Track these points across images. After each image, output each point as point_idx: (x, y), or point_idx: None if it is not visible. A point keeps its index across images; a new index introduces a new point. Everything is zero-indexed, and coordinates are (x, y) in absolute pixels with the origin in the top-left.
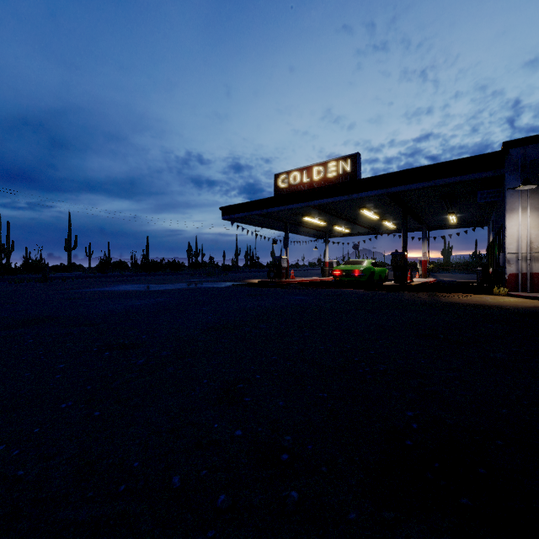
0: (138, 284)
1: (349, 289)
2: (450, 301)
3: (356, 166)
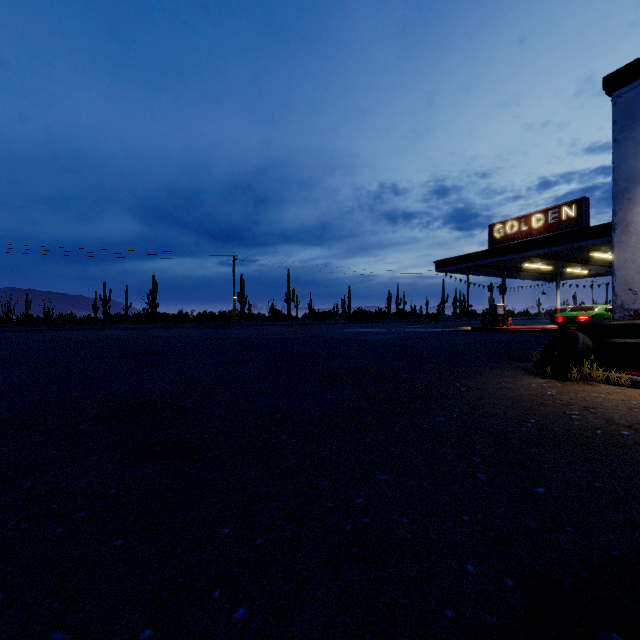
0: (367, 328)
1: None
2: None
3: (582, 211)
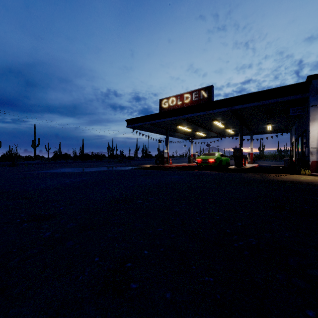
0: (73, 167)
1: (207, 171)
2: (276, 179)
3: (211, 93)
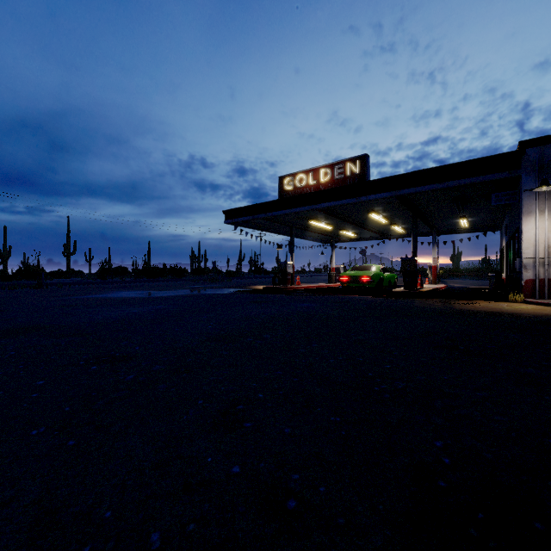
0: (137, 290)
1: (358, 295)
2: (464, 309)
3: (365, 167)
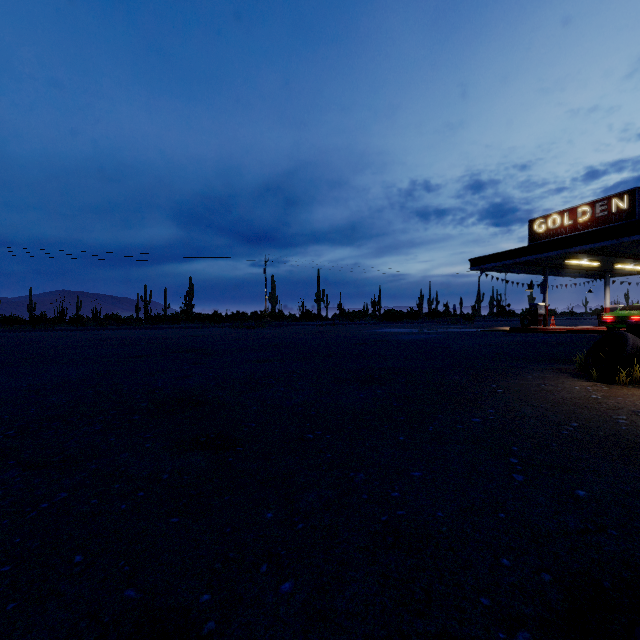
0: (398, 328)
1: None
2: None
3: (635, 202)
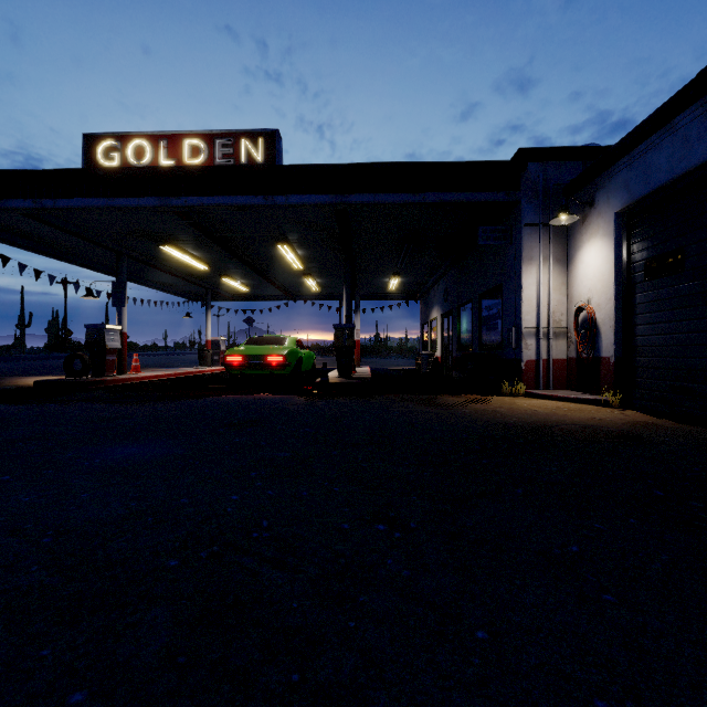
0: None
1: (268, 395)
2: (501, 422)
3: (274, 155)
